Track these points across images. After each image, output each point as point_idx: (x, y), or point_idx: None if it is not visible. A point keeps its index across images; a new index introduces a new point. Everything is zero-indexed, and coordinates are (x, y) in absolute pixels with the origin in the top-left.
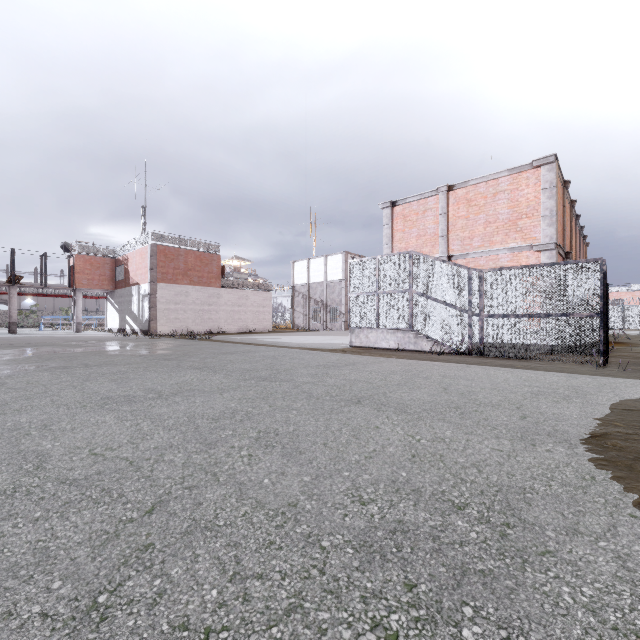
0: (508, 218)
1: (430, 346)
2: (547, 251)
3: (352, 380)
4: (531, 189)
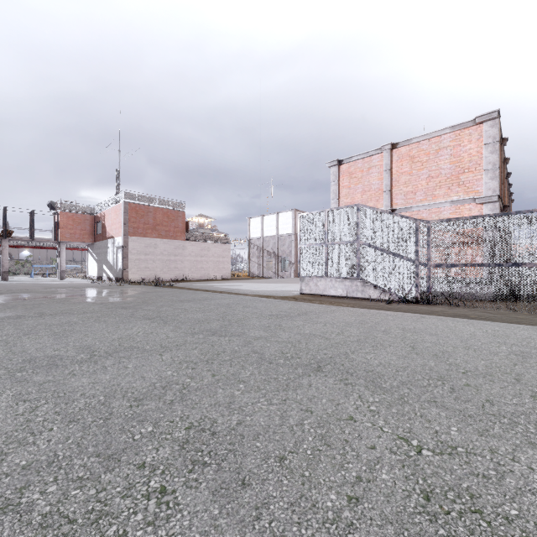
0: (450, 173)
1: (377, 294)
2: (490, 203)
3: (307, 334)
4: (473, 144)
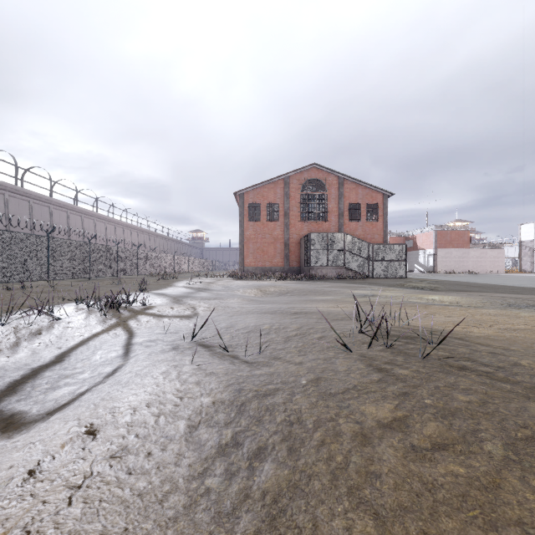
0: None
1: None
2: None
3: None
4: None
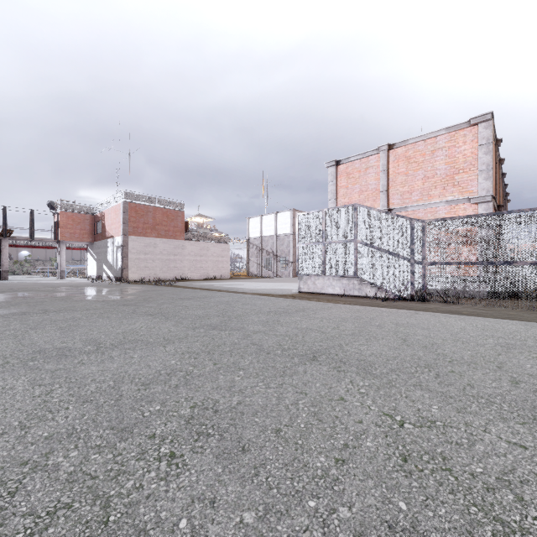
0: (446, 173)
1: (374, 292)
2: (484, 203)
3: (304, 329)
4: (468, 146)
